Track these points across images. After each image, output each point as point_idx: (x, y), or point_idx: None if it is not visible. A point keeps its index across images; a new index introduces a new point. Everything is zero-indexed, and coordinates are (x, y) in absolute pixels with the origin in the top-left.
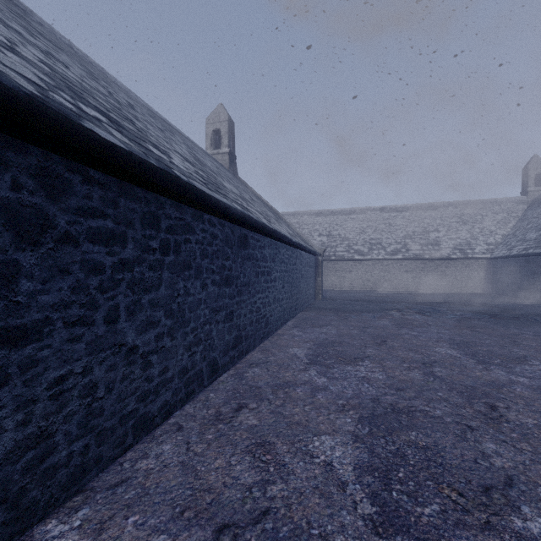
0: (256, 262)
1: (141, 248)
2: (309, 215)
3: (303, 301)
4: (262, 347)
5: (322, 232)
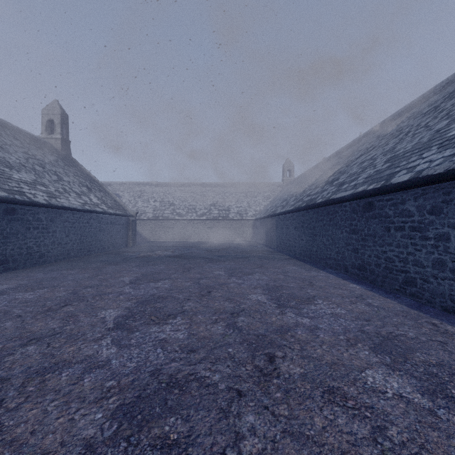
0: (27, 222)
1: None
2: (151, 185)
3: (102, 246)
4: (31, 267)
5: (157, 199)
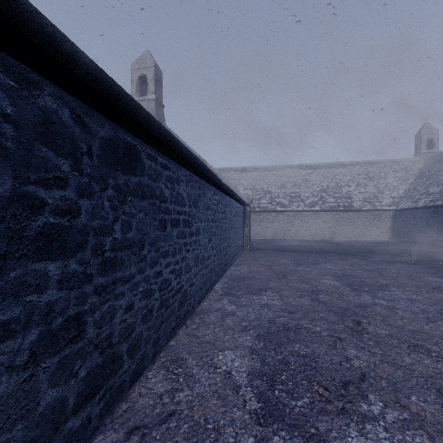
0: (161, 203)
1: None
2: (235, 171)
3: (232, 254)
4: (171, 349)
5: (247, 186)
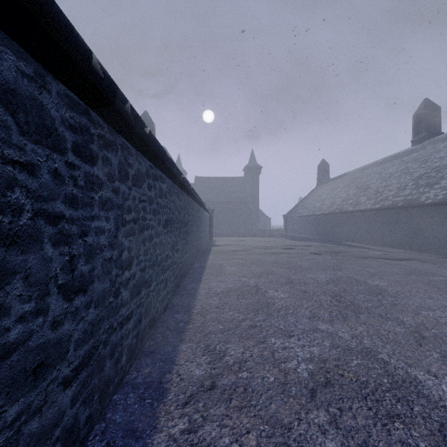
0: None
1: (438, 218)
2: None
3: None
4: None
5: None
